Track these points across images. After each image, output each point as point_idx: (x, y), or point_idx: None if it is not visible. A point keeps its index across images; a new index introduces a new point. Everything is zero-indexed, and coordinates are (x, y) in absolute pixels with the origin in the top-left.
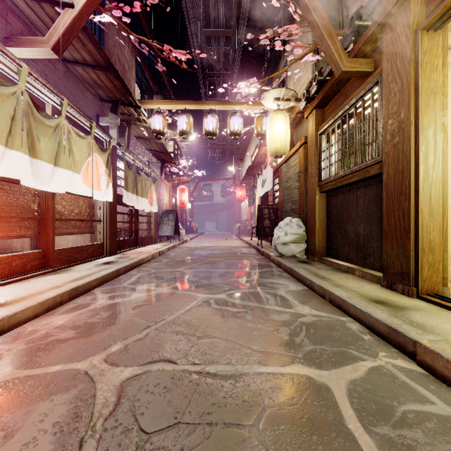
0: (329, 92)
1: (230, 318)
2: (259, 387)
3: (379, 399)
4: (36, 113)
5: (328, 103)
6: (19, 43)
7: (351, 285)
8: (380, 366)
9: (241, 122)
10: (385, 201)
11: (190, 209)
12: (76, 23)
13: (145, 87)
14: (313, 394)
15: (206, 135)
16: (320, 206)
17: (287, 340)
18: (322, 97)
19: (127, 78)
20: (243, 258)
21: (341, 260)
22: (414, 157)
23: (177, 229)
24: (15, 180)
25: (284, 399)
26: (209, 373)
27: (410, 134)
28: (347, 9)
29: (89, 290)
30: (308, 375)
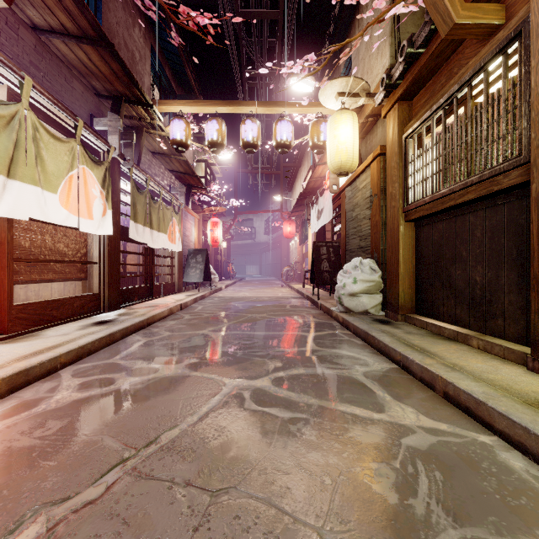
0: (423, 72)
1: (277, 438)
2: None
3: None
4: None
5: (419, 92)
6: None
7: (475, 366)
8: None
9: (291, 130)
10: (537, 228)
11: (227, 249)
12: None
13: (165, 88)
14: None
15: (244, 147)
16: (405, 242)
17: (397, 508)
18: (411, 81)
19: (137, 71)
20: (294, 314)
21: (440, 320)
22: None
23: (207, 274)
24: None
25: None
26: None
27: None
28: None
29: (54, 371)
30: None
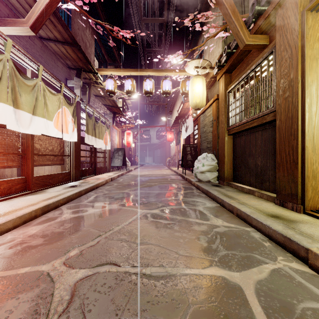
0: (235, 61)
1: (162, 229)
2: (185, 286)
3: (281, 297)
4: (18, 75)
5: (234, 70)
6: (5, 23)
7: (252, 203)
8: (280, 268)
9: (170, 85)
10: (278, 141)
11: (134, 148)
12: (48, 9)
13: (101, 59)
14: (228, 293)
15: (145, 94)
16: (228, 145)
17: (206, 246)
18: (230, 65)
19: (88, 53)
20: (172, 183)
21: (244, 184)
22: (301, 107)
23: (124, 162)
24: (3, 125)
25: (205, 298)
26: (145, 275)
27: (298, 90)
28: (247, 2)
29: (58, 207)
30: (223, 276)
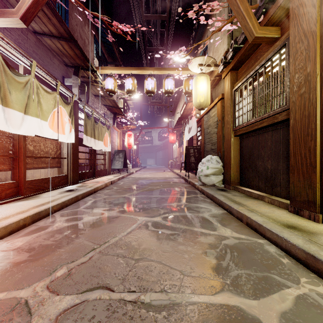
0: (242, 57)
1: (164, 241)
2: (192, 321)
3: None
4: (8, 71)
5: (241, 66)
6: None
7: (263, 210)
8: (306, 295)
9: (173, 84)
10: (292, 142)
11: (136, 149)
12: None
13: (101, 58)
14: None
15: (147, 93)
16: (234, 147)
17: (215, 264)
18: (236, 61)
19: (87, 50)
20: (174, 186)
21: (252, 188)
22: (320, 104)
23: (125, 164)
24: None
25: None
26: (143, 303)
27: (316, 85)
28: None
29: (51, 214)
30: (238, 305)
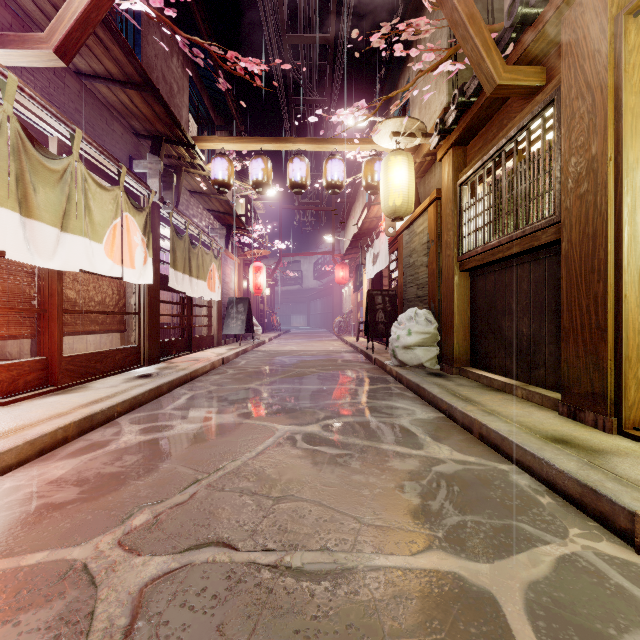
0: (475, 121)
1: (326, 467)
2: (375, 596)
3: (582, 621)
4: (31, 150)
5: (473, 139)
6: (4, 42)
7: (512, 411)
8: (575, 555)
9: (343, 169)
10: (566, 284)
11: (270, 297)
12: (92, 13)
13: (203, 118)
14: (467, 612)
15: (292, 188)
16: (460, 292)
17: (418, 506)
18: (464, 129)
19: (175, 105)
20: (346, 369)
21: (493, 372)
22: (614, 214)
23: (250, 325)
24: None
25: (418, 622)
26: (290, 569)
27: (607, 179)
28: (499, 1)
29: (112, 419)
30: (456, 572)
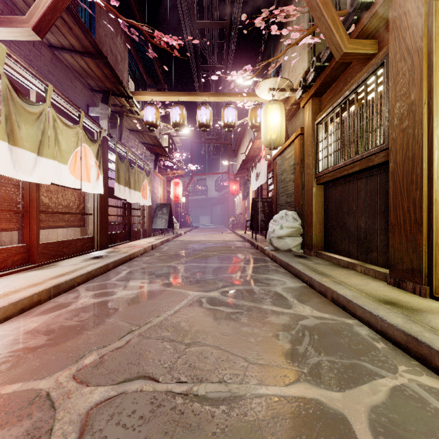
0: (327, 79)
1: (223, 321)
2: (259, 417)
3: (412, 436)
4: (16, 98)
5: (326, 92)
6: None
7: (354, 282)
8: (404, 386)
9: (235, 114)
10: (392, 192)
11: (185, 203)
12: (59, 2)
13: (139, 80)
14: (327, 429)
15: (200, 127)
16: (317, 199)
17: (289, 349)
18: (320, 85)
19: (119, 69)
20: (237, 252)
21: (340, 254)
22: (427, 142)
23: (171, 222)
24: None
25: (291, 437)
26: (197, 396)
27: (422, 117)
28: None
29: (73, 287)
30: (317, 398)
